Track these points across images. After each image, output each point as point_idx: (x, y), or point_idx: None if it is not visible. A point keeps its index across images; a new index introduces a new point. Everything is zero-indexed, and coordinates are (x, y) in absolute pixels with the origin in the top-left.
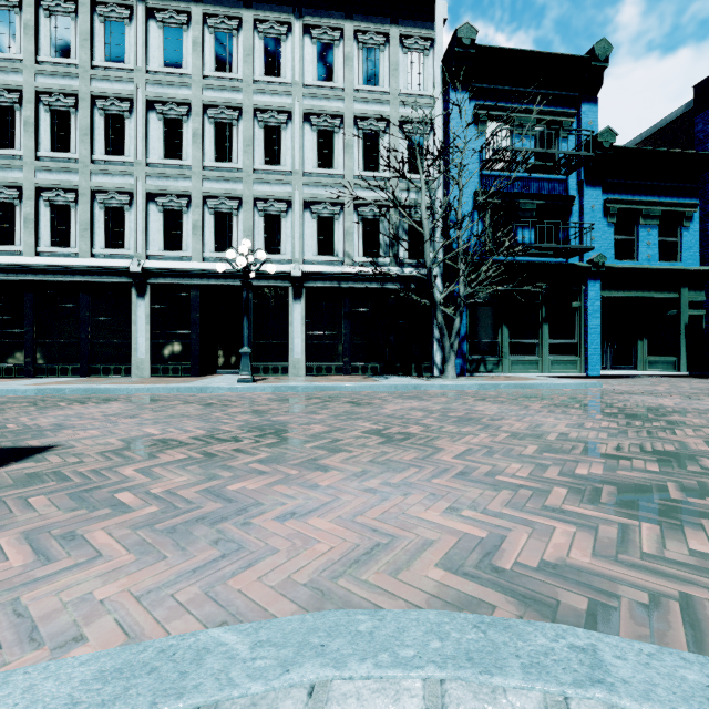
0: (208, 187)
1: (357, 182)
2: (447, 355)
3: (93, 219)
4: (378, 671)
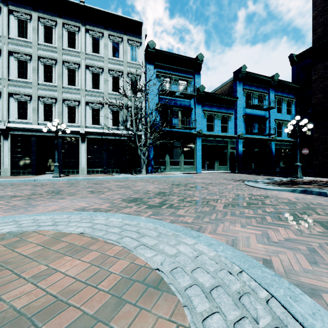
0: (40, 92)
1: (109, 95)
2: (142, 165)
3: None
4: (46, 216)
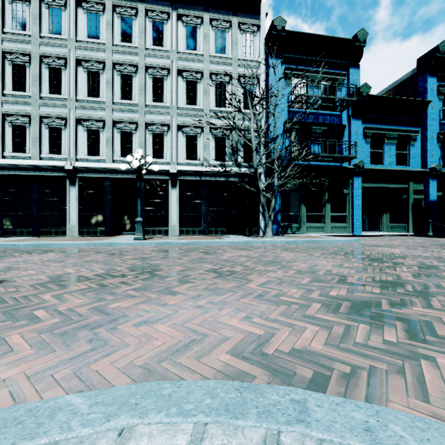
0: (116, 116)
1: (211, 114)
2: (266, 222)
3: (41, 135)
4: (166, 419)
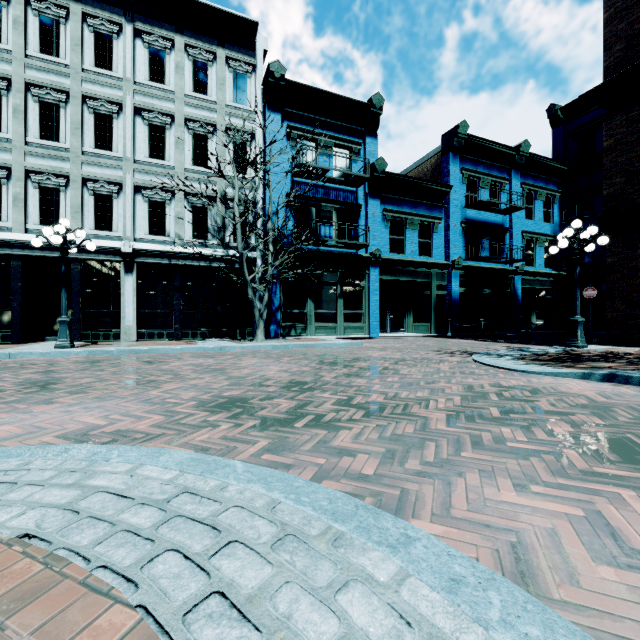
0: (32, 162)
1: (187, 174)
2: (257, 322)
3: None
4: None
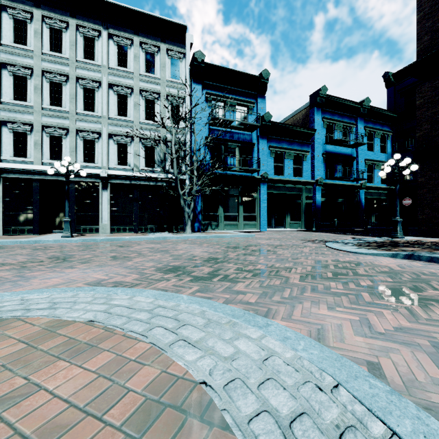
0: (45, 120)
1: (141, 125)
2: (186, 221)
3: None
4: (41, 294)
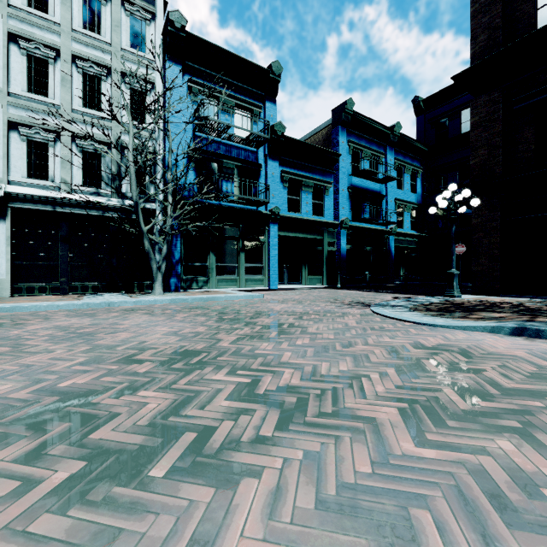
0: None
1: (75, 115)
2: (154, 275)
3: None
4: None
